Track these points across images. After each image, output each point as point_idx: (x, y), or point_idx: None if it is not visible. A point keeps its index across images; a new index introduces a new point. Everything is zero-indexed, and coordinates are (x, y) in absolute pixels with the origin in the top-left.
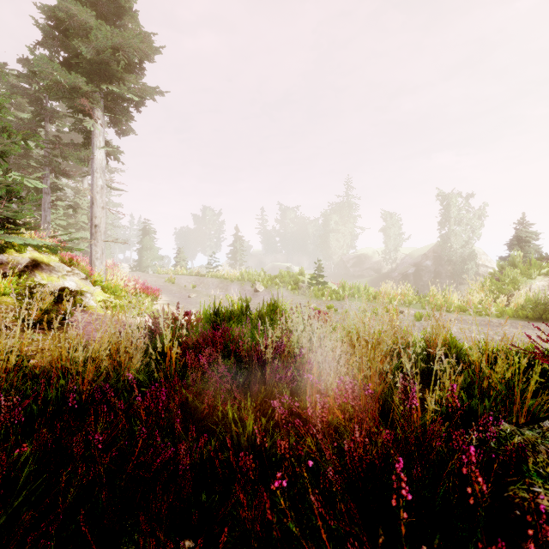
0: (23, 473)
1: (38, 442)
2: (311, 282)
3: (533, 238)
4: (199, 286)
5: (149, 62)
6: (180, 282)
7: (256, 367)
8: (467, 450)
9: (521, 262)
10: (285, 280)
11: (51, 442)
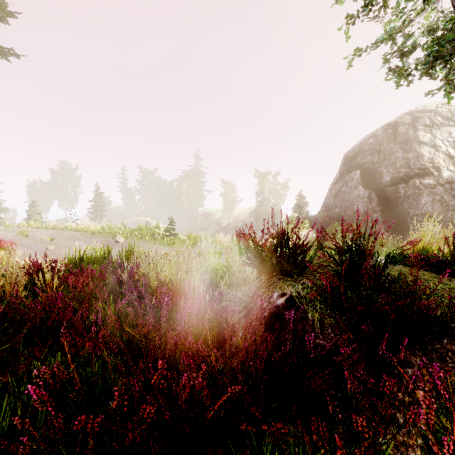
0: None
1: None
2: (165, 234)
3: (305, 205)
4: (57, 239)
5: (2, 22)
6: (35, 235)
7: (116, 284)
8: (185, 283)
9: (296, 220)
10: (143, 233)
11: (1, 316)
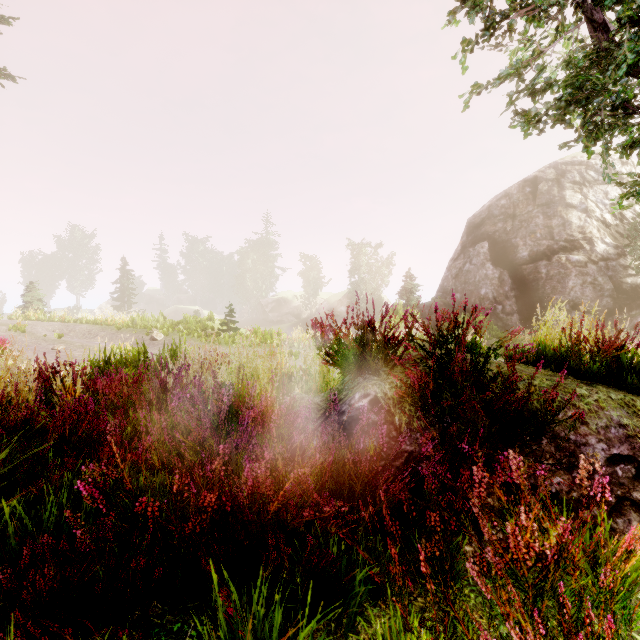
0: (5, 440)
1: (4, 428)
2: (222, 328)
3: (415, 289)
4: (68, 336)
5: None
6: (36, 331)
7: (159, 391)
8: (248, 382)
9: (402, 309)
10: (190, 327)
11: (21, 423)
